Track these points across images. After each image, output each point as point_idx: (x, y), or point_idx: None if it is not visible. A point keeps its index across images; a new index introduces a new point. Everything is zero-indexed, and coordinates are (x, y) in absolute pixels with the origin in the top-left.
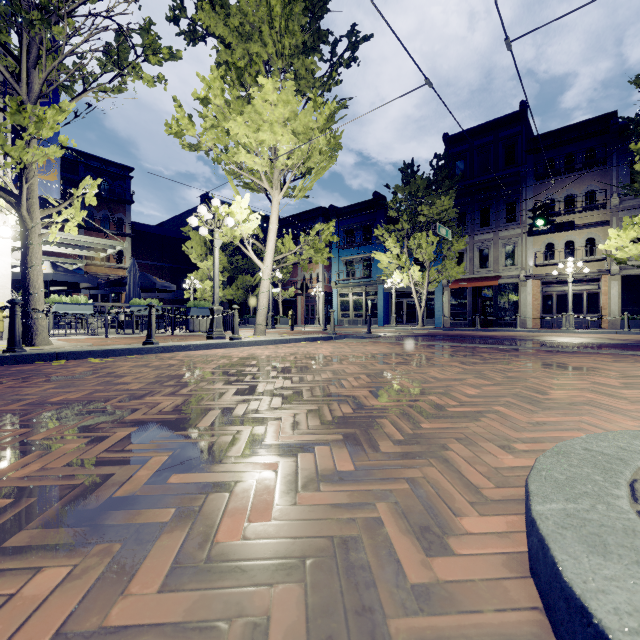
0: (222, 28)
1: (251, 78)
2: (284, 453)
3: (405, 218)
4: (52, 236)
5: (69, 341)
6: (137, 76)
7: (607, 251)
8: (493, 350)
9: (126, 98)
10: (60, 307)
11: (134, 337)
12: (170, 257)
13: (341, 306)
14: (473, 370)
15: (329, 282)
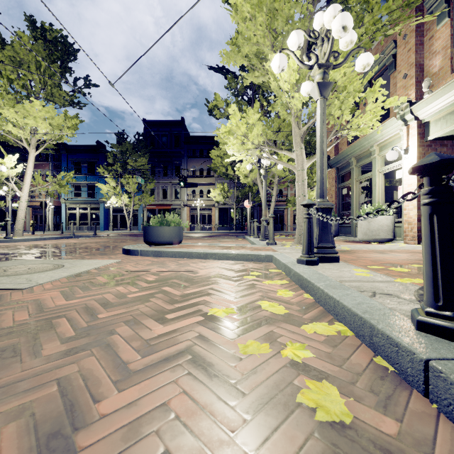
0: None
1: (19, 86)
2: (85, 252)
3: (119, 165)
4: None
5: None
6: None
7: (214, 196)
8: None
9: None
10: None
11: None
12: None
13: (70, 217)
14: (137, 243)
15: (58, 198)
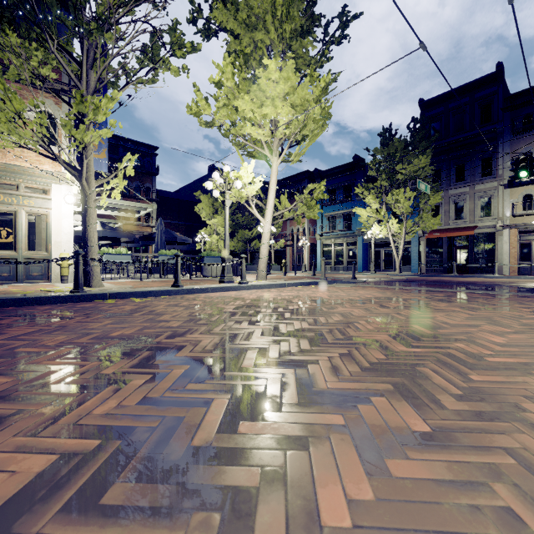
0: (232, 22)
1: (256, 62)
2: (341, 403)
3: (384, 177)
4: (103, 201)
5: (115, 284)
6: (166, 68)
7: None
8: (485, 296)
9: (158, 87)
10: (108, 257)
11: (161, 281)
12: (185, 217)
13: (324, 255)
14: (480, 316)
15: (313, 235)
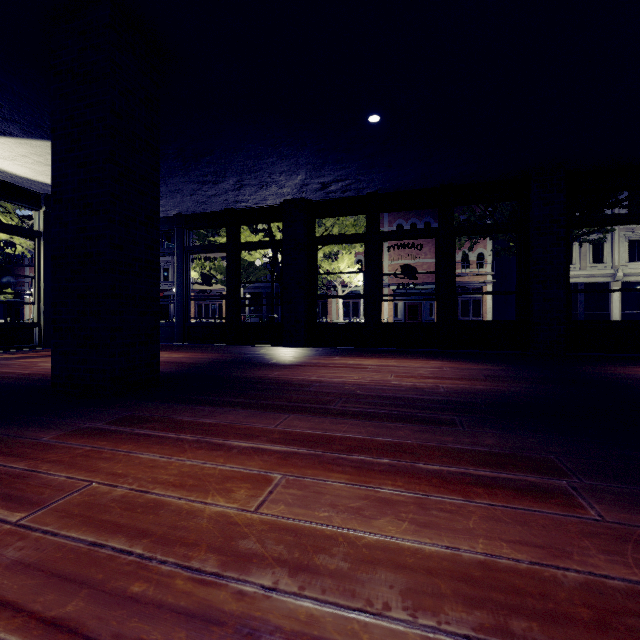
0: None
1: None
2: None
3: None
4: None
5: None
6: None
7: None
8: None
9: None
10: None
11: None
12: None
13: None
14: None
15: None
